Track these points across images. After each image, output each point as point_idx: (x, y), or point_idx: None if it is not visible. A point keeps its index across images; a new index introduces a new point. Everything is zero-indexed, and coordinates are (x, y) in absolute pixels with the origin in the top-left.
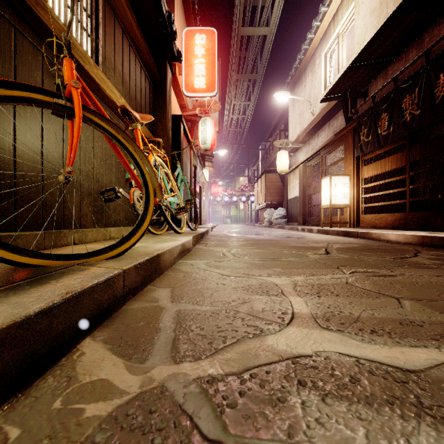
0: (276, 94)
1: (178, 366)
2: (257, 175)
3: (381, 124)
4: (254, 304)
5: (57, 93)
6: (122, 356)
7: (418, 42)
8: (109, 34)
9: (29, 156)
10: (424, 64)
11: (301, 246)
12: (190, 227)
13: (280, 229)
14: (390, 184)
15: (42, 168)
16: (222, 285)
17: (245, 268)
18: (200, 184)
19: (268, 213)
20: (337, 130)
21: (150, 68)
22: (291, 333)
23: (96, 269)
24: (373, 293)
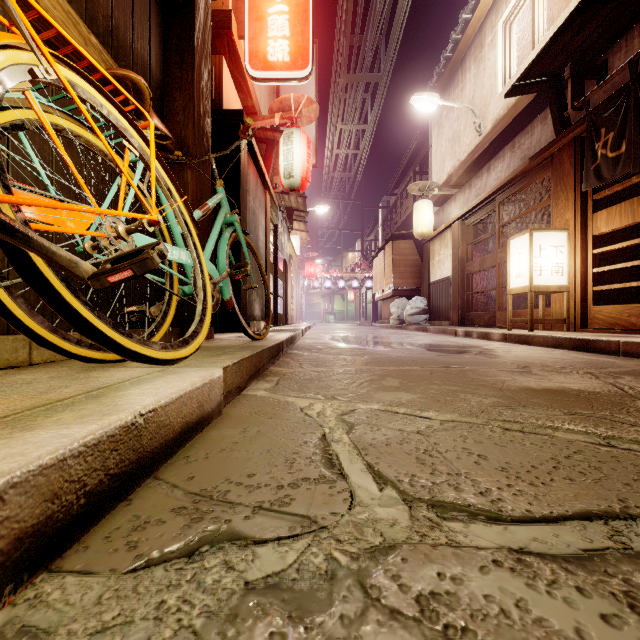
0: (415, 98)
1: None
2: (375, 248)
3: None
4: None
5: None
6: None
7: None
8: None
9: None
10: None
11: (548, 389)
12: (247, 331)
13: (420, 332)
14: None
15: None
16: None
17: None
18: (285, 257)
19: (398, 305)
20: (531, 153)
21: None
22: None
23: None
24: None
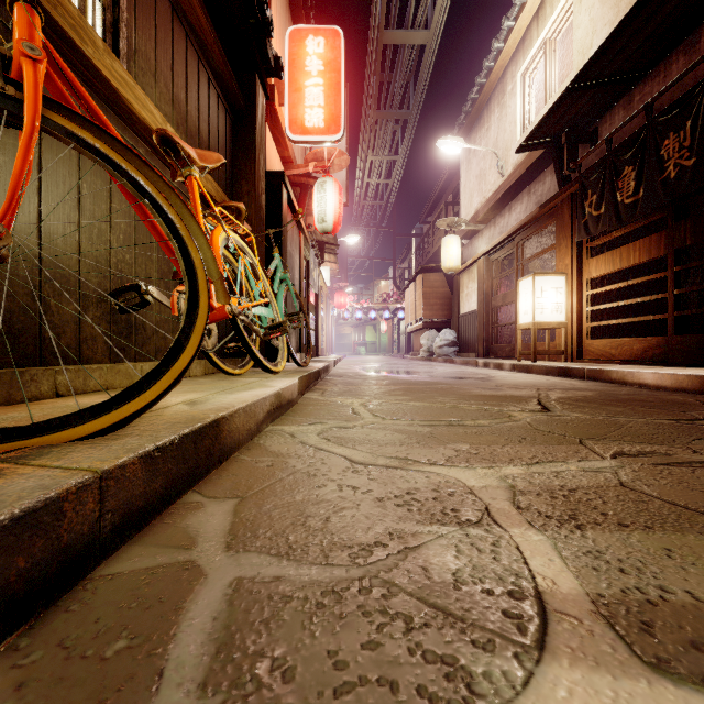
0: (441, 142)
1: None
2: (409, 276)
3: (623, 185)
4: (431, 556)
5: None
6: None
7: (689, 43)
8: (145, 7)
9: None
10: (699, 80)
11: (492, 395)
12: (296, 360)
13: (447, 363)
14: (634, 288)
15: None
16: (351, 491)
17: (397, 445)
18: (317, 291)
19: (427, 337)
20: (543, 200)
21: (227, 82)
22: (564, 698)
23: (20, 475)
24: (700, 515)
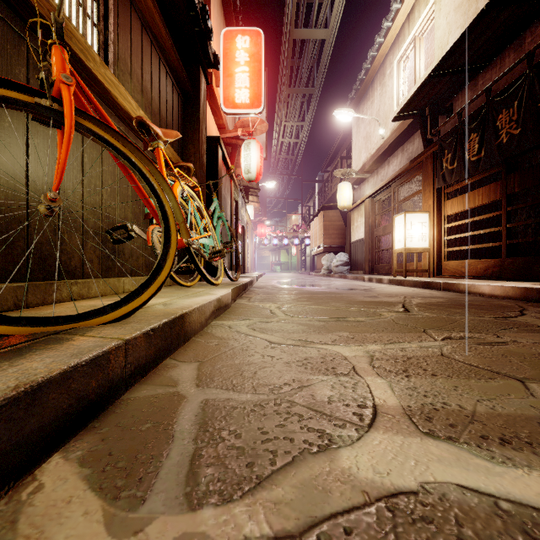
0: (337, 112)
1: (194, 517)
2: (313, 212)
3: (470, 147)
4: (317, 389)
5: (40, 91)
6: (103, 493)
7: (517, 44)
8: (124, 27)
9: (8, 181)
10: (524, 71)
11: (371, 301)
12: (229, 276)
13: (342, 279)
14: (480, 222)
15: (27, 198)
16: (269, 358)
17: (300, 332)
18: (243, 224)
19: (327, 259)
20: (413, 156)
21: (179, 75)
22: (376, 444)
23: (83, 340)
24: (483, 370)
